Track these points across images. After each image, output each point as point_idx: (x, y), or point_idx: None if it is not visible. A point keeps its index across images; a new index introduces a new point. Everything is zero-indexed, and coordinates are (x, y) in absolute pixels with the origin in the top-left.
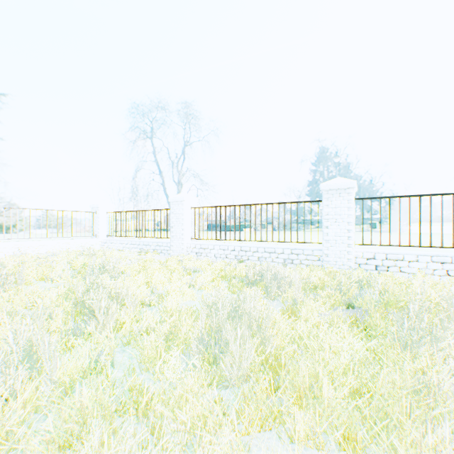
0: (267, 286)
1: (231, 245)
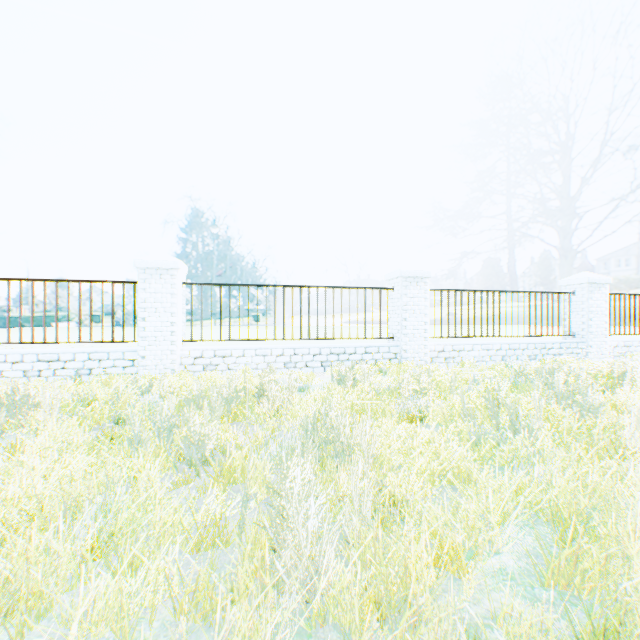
0: None
1: None
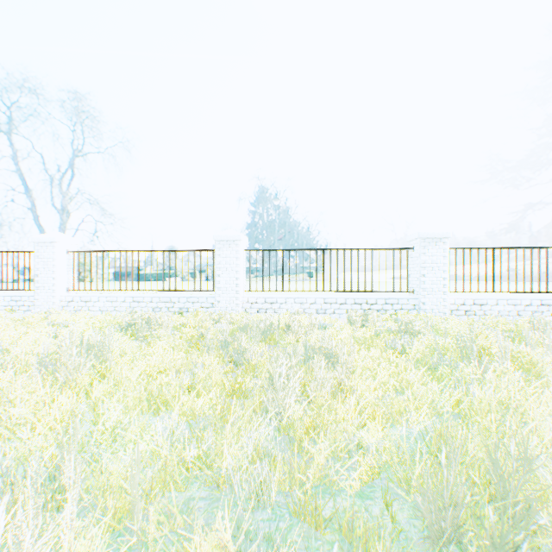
0: (139, 330)
1: (122, 296)
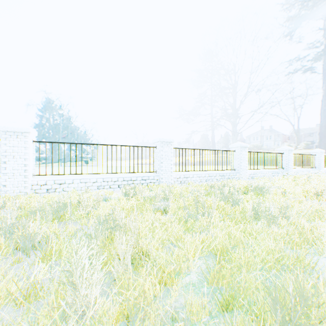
0: None
1: None
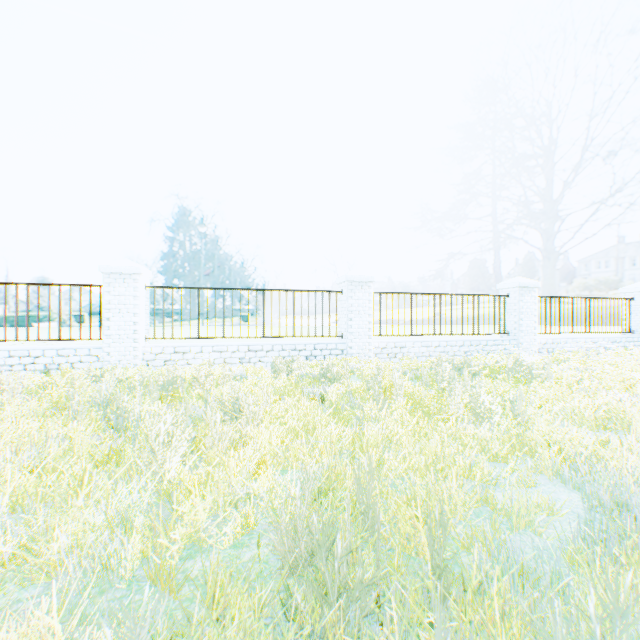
0: None
1: None
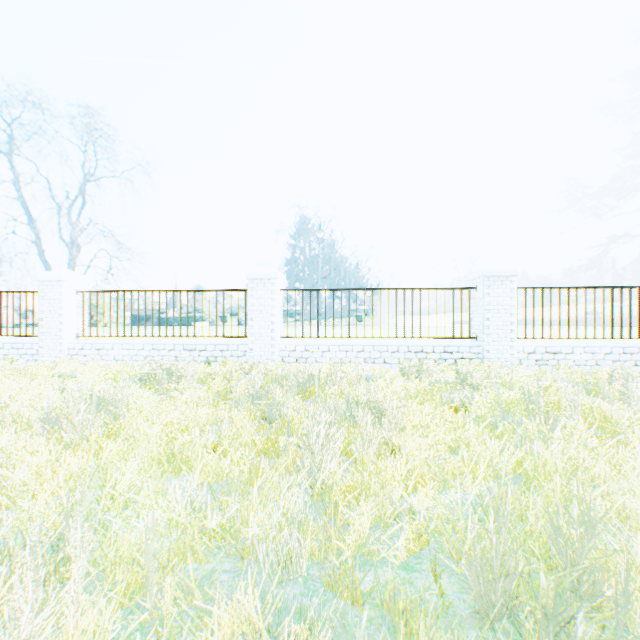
0: (159, 382)
1: (140, 343)
